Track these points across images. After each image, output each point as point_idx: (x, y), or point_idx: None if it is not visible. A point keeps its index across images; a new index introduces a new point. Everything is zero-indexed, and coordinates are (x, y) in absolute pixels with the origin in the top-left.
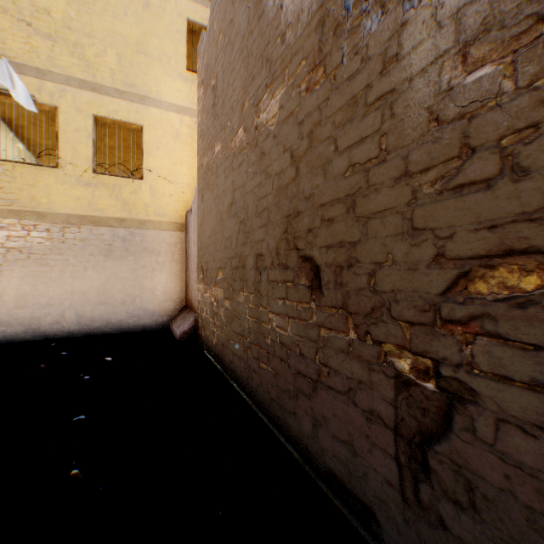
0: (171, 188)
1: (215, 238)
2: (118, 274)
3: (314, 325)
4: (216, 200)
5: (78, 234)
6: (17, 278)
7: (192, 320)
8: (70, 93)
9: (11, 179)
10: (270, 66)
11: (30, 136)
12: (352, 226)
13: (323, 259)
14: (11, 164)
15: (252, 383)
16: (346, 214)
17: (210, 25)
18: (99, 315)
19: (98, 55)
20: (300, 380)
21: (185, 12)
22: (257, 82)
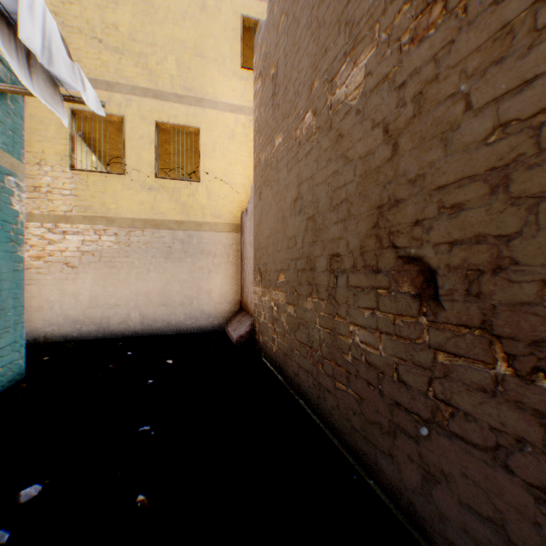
0: (226, 189)
1: (275, 238)
2: (177, 276)
3: (424, 346)
4: (276, 196)
5: (141, 237)
6: (90, 279)
7: (248, 324)
8: (135, 102)
9: (85, 188)
10: (351, 29)
11: (101, 148)
12: (501, 212)
13: (441, 260)
14: (85, 173)
15: (325, 404)
16: (488, 196)
17: (269, 10)
18: (159, 316)
19: (159, 63)
20: (400, 414)
21: (240, 9)
22: (331, 54)
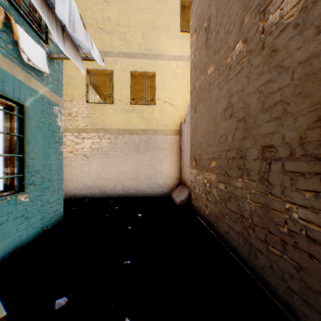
0: (171, 108)
1: (208, 136)
2: (142, 162)
3: None
4: (209, 108)
5: (122, 139)
6: (95, 164)
7: (186, 193)
8: (119, 61)
9: (93, 112)
10: None
11: (101, 91)
12: None
13: None
14: (93, 104)
15: (256, 260)
16: None
17: None
18: (132, 186)
19: (132, 36)
20: None
21: None
22: None
